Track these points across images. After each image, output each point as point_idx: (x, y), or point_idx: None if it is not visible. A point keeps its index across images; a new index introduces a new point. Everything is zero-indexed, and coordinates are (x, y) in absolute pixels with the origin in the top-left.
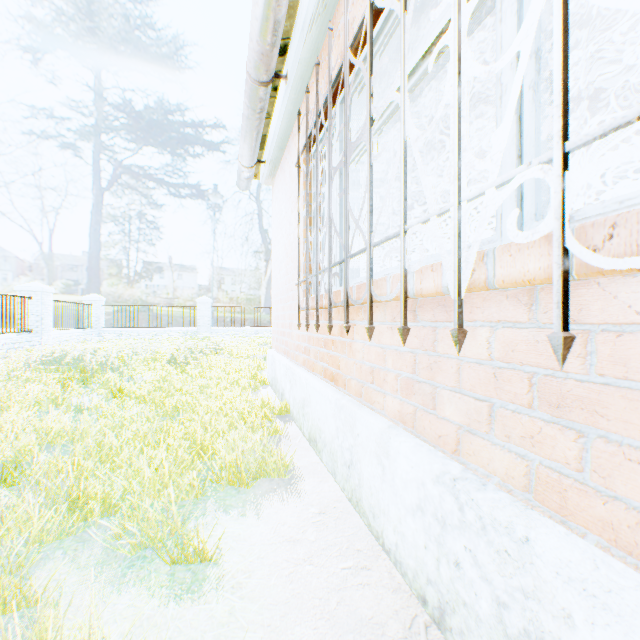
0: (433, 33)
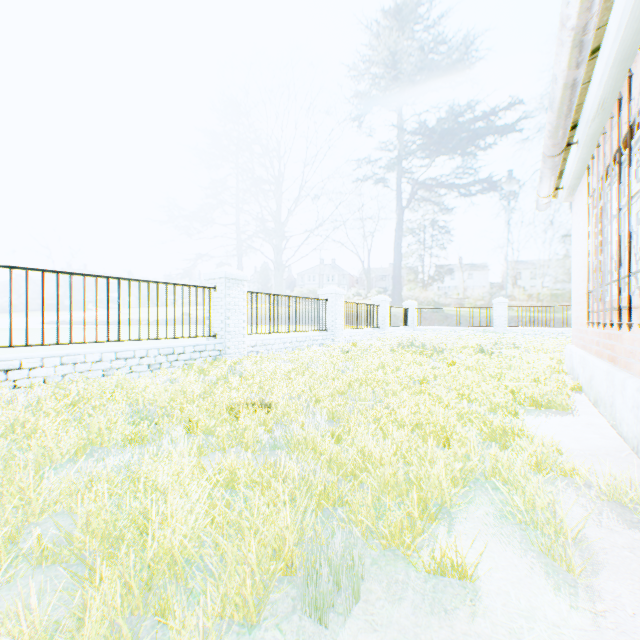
0: None
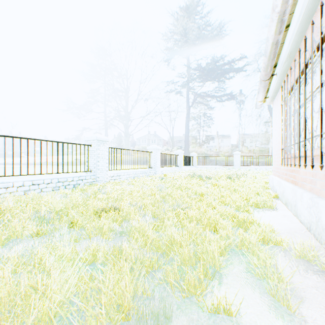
0: (317, 85)
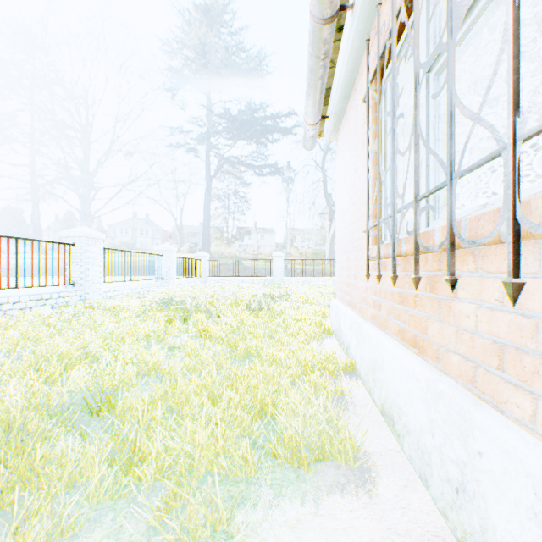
0: None
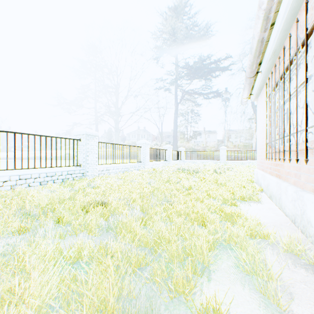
0: (301, 81)
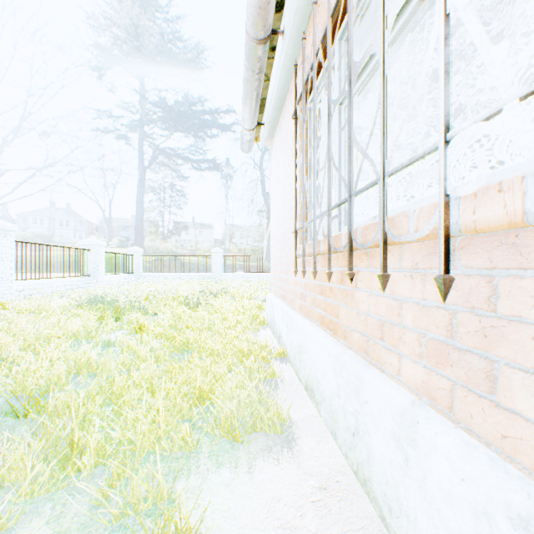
0: None
